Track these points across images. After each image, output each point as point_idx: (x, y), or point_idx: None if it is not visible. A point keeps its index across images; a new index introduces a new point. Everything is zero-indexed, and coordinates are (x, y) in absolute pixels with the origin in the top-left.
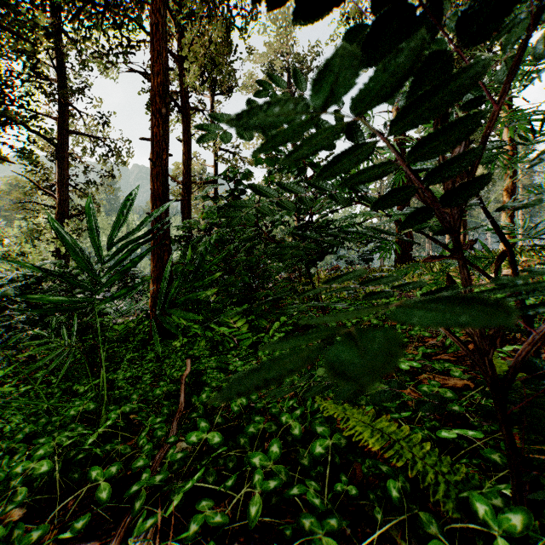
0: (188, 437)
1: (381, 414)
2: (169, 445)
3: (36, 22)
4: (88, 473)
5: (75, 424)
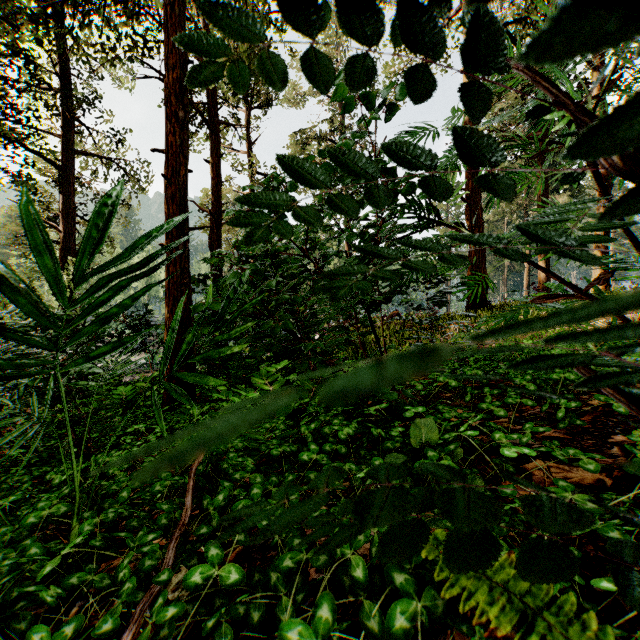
0: (188, 576)
1: None
2: (158, 587)
3: (21, 4)
4: (28, 637)
5: (32, 539)
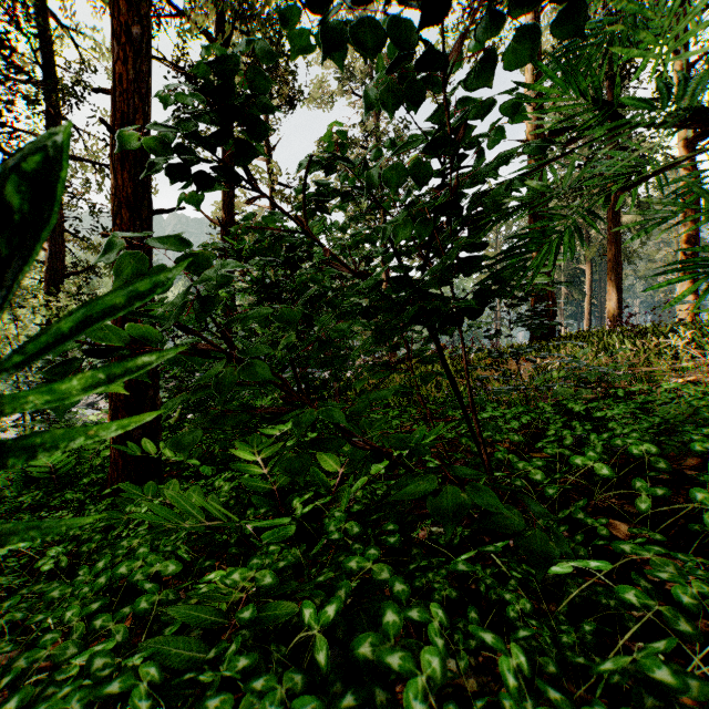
0: None
1: None
2: None
3: None
4: None
5: None
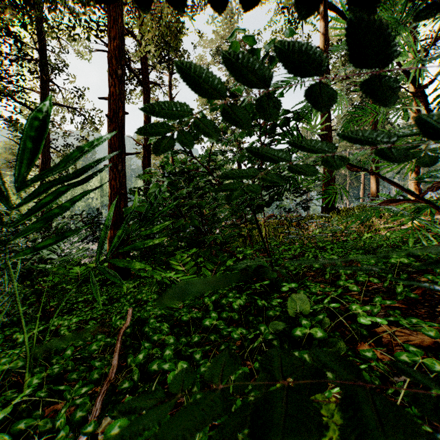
0: (108, 429)
1: None
2: (85, 437)
3: None
4: None
5: None
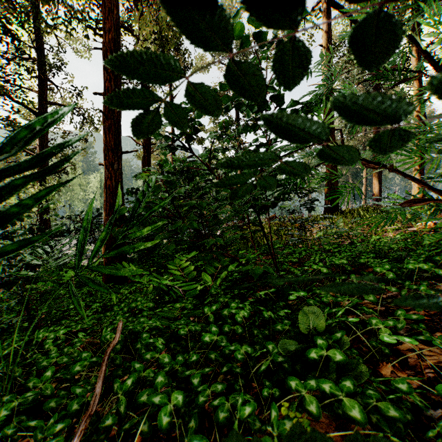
0: None
1: (381, 430)
2: None
3: None
4: None
5: None
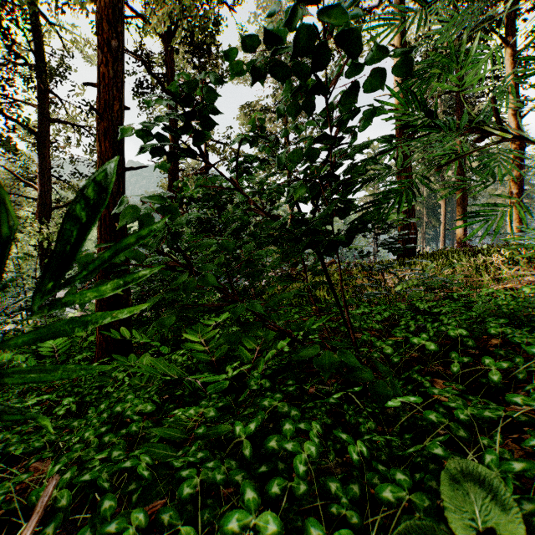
0: None
1: None
2: None
3: None
4: None
5: None
